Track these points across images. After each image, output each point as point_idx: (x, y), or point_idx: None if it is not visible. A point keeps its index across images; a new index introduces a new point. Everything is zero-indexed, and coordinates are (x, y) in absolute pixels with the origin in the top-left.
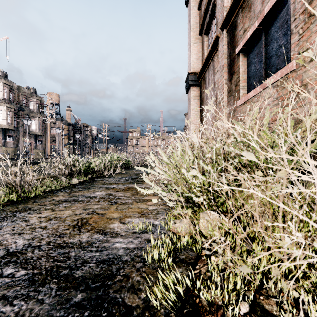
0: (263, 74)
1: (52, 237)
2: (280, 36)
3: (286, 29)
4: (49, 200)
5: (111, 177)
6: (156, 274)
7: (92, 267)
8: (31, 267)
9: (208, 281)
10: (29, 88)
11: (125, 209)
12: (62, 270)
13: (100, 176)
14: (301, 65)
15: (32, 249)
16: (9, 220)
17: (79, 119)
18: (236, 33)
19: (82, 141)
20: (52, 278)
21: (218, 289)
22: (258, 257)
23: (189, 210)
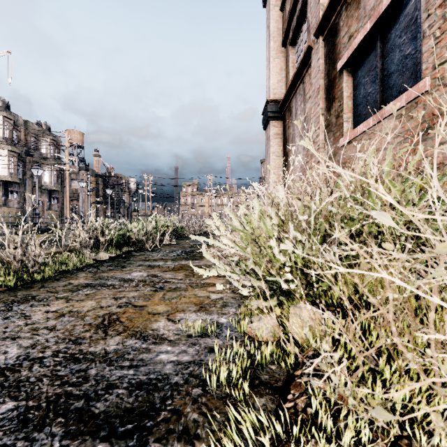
0: (379, 99)
1: (63, 344)
2: (404, 42)
3: (414, 31)
4: (64, 284)
5: (156, 250)
6: (224, 407)
7: (122, 396)
8: (25, 395)
9: (314, 428)
10: (40, 124)
11: (175, 299)
12: (73, 401)
13: (140, 248)
14: (438, 83)
15: (30, 364)
16: (1, 316)
17: (111, 168)
18: (337, 41)
19: (116, 200)
20: (57, 415)
21: (332, 444)
22: (403, 392)
23: (273, 302)
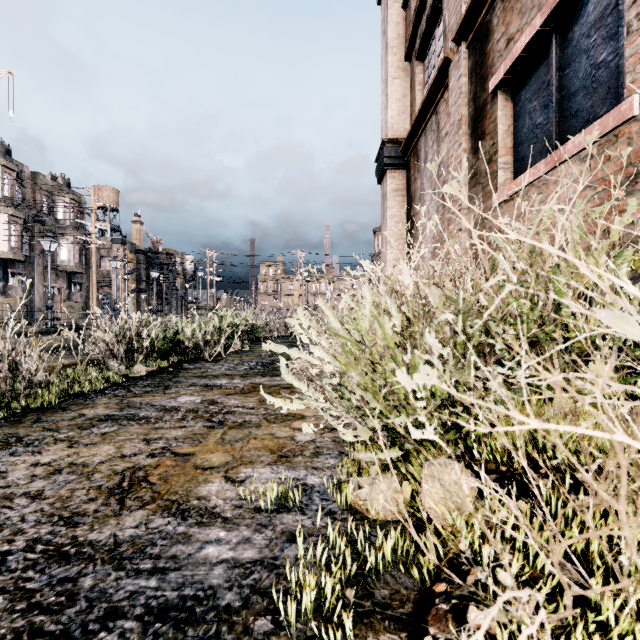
0: (554, 132)
1: (48, 525)
2: (595, 44)
3: (611, 26)
4: (72, 417)
5: (220, 361)
6: None
7: (129, 635)
8: None
9: None
10: (56, 178)
11: (240, 442)
12: None
13: (196, 358)
14: None
15: None
16: None
17: (158, 241)
18: (489, 49)
19: (166, 286)
20: None
21: None
22: None
23: (394, 452)
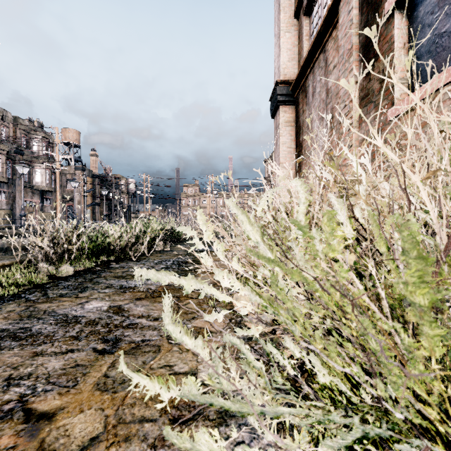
0: None
1: None
2: None
3: None
4: None
5: (143, 260)
6: None
7: None
8: None
9: None
10: (32, 121)
11: (126, 384)
12: None
13: (124, 257)
14: None
15: None
16: None
17: (108, 168)
18: None
19: (114, 201)
20: None
21: None
22: None
23: None
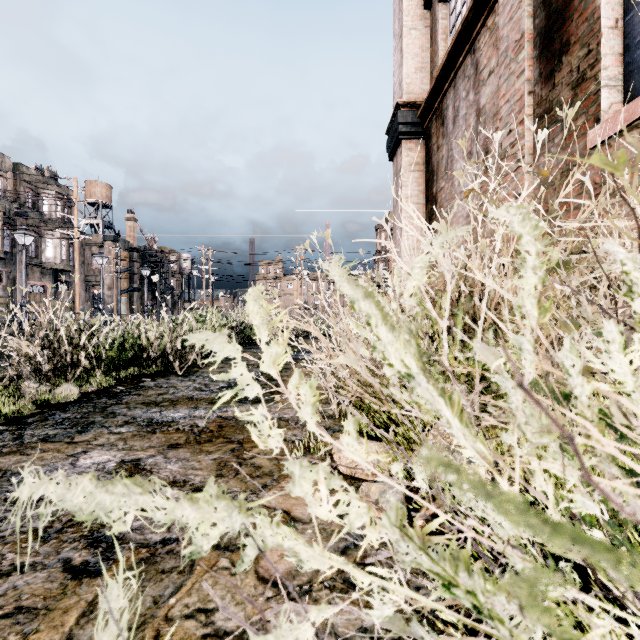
0: None
1: None
2: None
3: None
4: None
5: (193, 374)
6: None
7: None
8: None
9: None
10: (42, 170)
11: None
12: None
13: (165, 369)
14: None
15: None
16: None
17: (152, 238)
18: None
19: (161, 285)
20: None
21: None
22: None
23: None
